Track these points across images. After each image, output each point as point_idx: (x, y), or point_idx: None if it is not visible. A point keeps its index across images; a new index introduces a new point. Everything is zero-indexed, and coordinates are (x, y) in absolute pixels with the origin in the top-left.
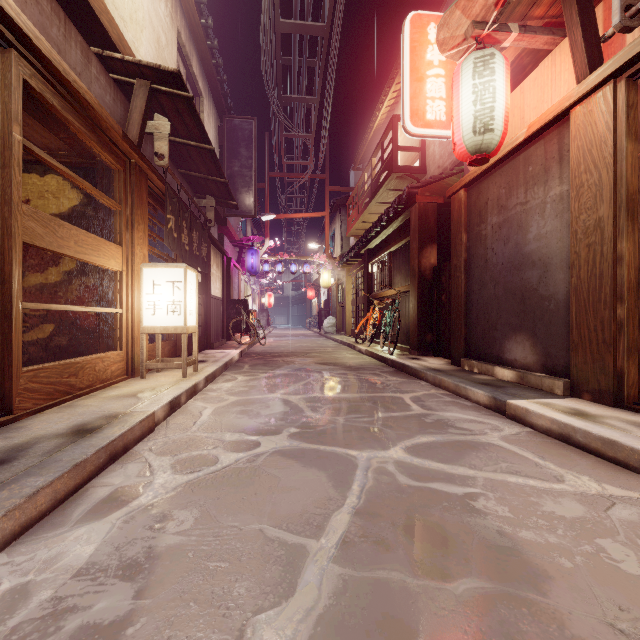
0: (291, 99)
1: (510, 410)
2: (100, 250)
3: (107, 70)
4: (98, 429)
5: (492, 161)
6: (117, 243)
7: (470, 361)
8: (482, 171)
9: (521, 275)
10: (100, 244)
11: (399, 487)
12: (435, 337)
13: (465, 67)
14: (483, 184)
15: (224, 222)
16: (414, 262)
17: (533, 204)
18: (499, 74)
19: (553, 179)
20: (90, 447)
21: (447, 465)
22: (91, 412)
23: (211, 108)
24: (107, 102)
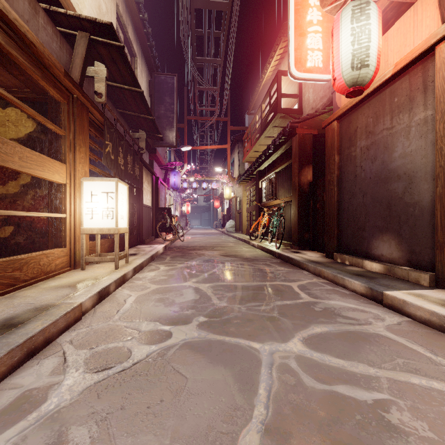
0: (202, 60)
1: (387, 300)
2: (45, 166)
3: (55, 24)
4: (22, 323)
5: (362, 96)
6: (62, 161)
7: (342, 255)
8: (353, 105)
9: (387, 186)
10: (45, 161)
11: (305, 391)
12: (311, 236)
13: (344, 14)
14: (353, 116)
15: (154, 151)
16: (295, 179)
17: (398, 128)
18: (373, 19)
19: (418, 106)
20: (4, 346)
21: (346, 361)
22: (25, 304)
23: (143, 66)
24: (54, 48)
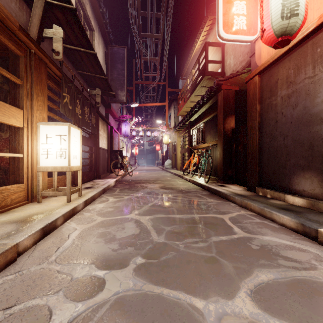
0: (146, 35)
1: None
2: None
3: None
4: None
5: (283, 50)
6: (19, 107)
7: (264, 189)
8: (274, 59)
9: (309, 129)
10: None
11: None
12: (234, 172)
13: None
14: (273, 69)
15: (109, 106)
16: (220, 126)
17: (321, 76)
18: None
19: None
20: None
21: None
22: None
23: (100, 39)
24: (12, 8)
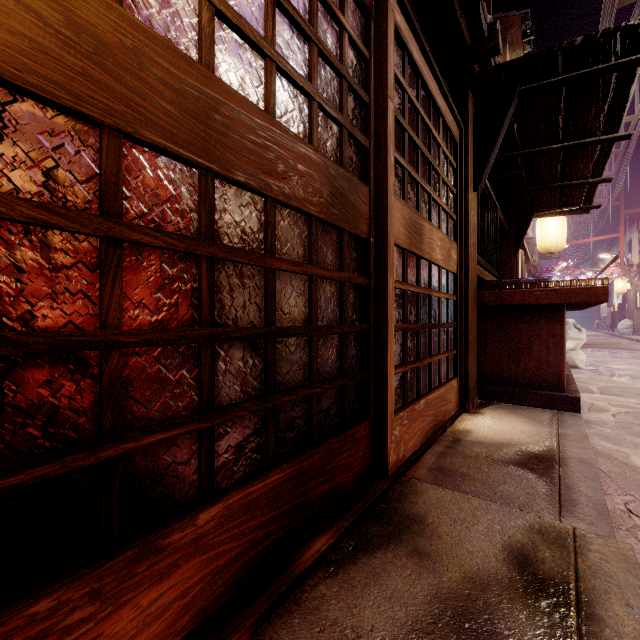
0: None
1: None
2: None
3: None
4: None
5: None
6: None
7: None
8: None
9: None
10: None
11: None
12: None
13: None
14: None
15: None
16: None
17: None
18: None
19: None
20: None
21: None
22: None
23: None
24: None
